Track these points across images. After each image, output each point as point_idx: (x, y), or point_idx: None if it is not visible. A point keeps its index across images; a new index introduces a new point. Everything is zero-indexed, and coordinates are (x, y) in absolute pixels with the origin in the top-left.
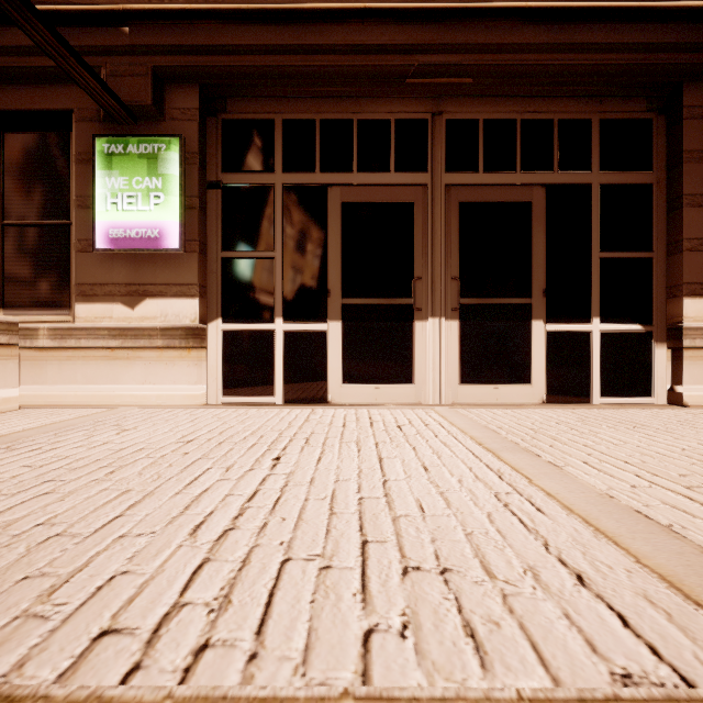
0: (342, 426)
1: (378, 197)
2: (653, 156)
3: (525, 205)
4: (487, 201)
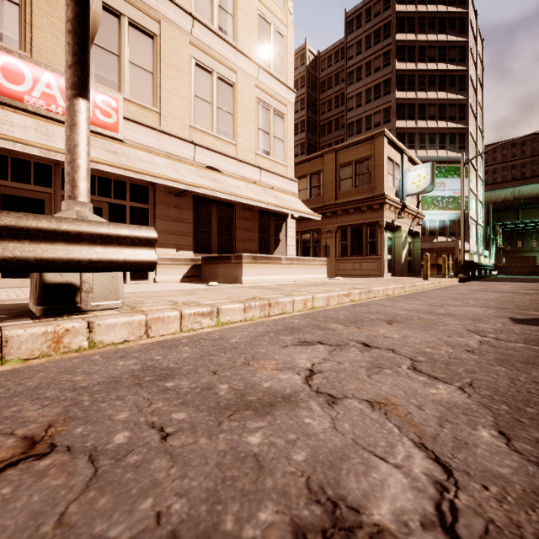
0: (5, 291)
1: (24, 194)
2: (149, 199)
3: (100, 209)
4: None
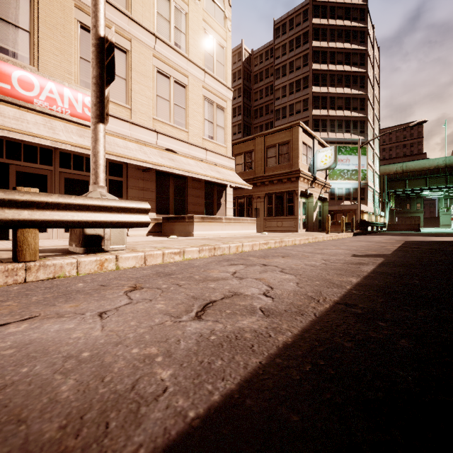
0: None
1: (32, 171)
2: (123, 174)
3: (87, 181)
4: (74, 178)
